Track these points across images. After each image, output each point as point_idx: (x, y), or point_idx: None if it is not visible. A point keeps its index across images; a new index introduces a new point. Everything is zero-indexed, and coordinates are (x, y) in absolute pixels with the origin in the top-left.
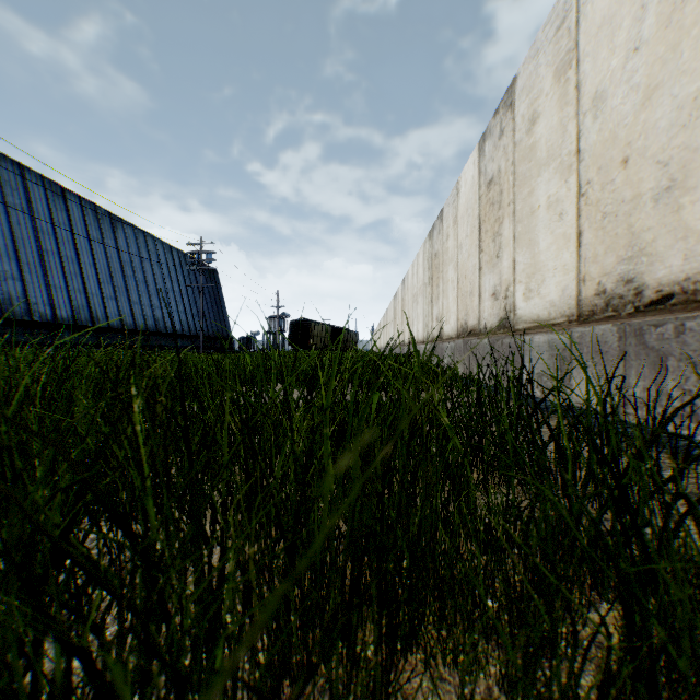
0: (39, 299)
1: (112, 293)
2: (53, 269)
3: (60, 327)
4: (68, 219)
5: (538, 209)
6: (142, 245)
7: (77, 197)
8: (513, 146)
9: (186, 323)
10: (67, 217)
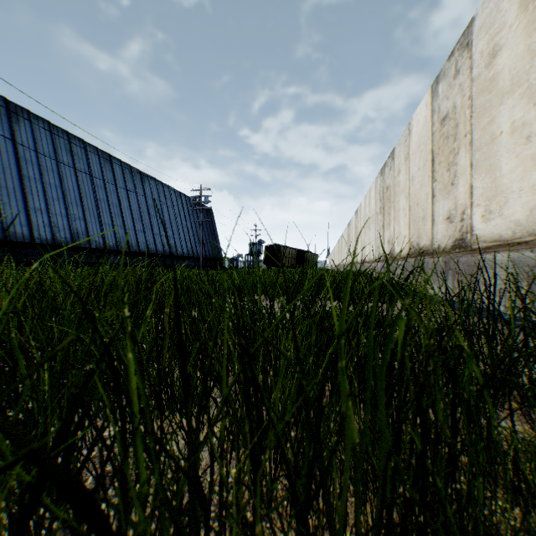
0: (95, 232)
1: (141, 228)
2: (103, 212)
3: (108, 252)
4: (113, 177)
5: (499, 135)
6: (161, 193)
7: (118, 161)
8: (469, 81)
9: (190, 248)
10: (112, 175)
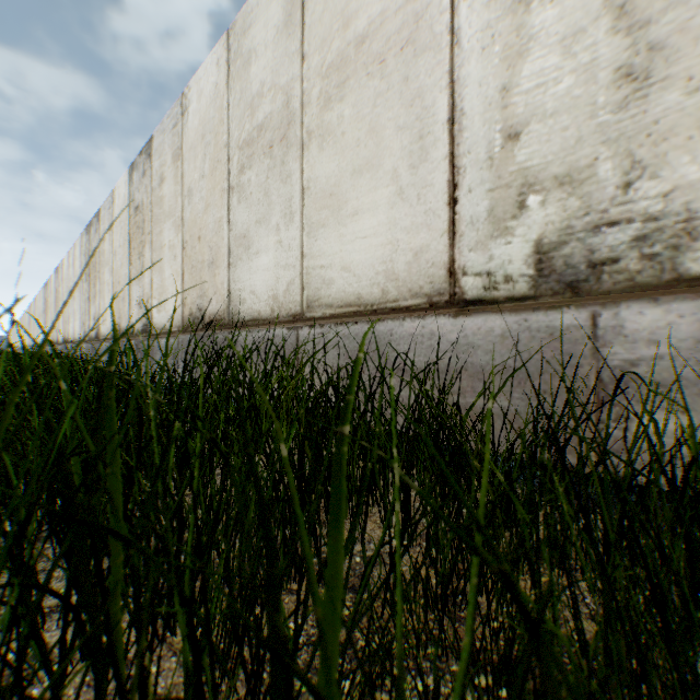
0: None
1: None
2: None
3: None
4: None
5: (165, 247)
6: None
7: None
8: (152, 189)
9: None
10: None
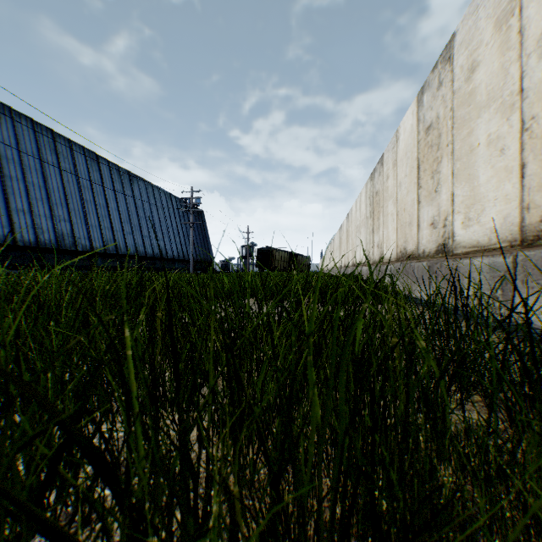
0: (81, 234)
1: (129, 230)
2: (90, 213)
3: (95, 255)
4: (100, 177)
5: (477, 147)
6: (150, 194)
7: (106, 161)
8: (451, 94)
9: (181, 251)
10: (99, 175)
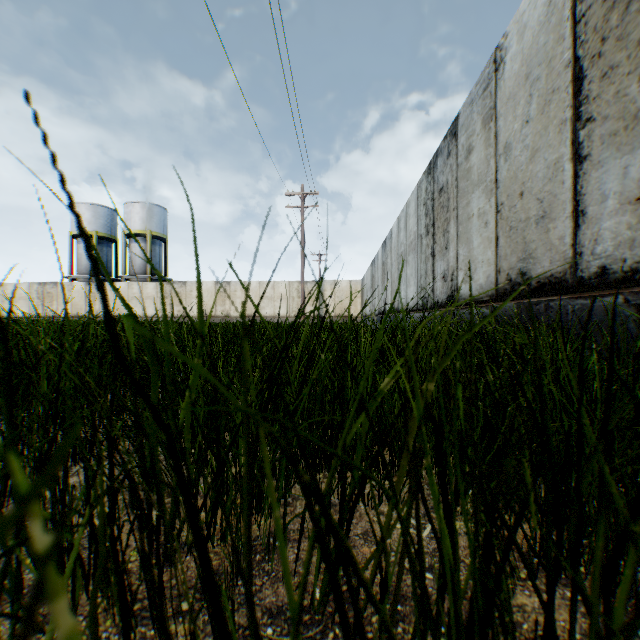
0: None
1: None
2: None
3: None
4: None
5: None
6: None
7: None
8: None
9: None
10: None
